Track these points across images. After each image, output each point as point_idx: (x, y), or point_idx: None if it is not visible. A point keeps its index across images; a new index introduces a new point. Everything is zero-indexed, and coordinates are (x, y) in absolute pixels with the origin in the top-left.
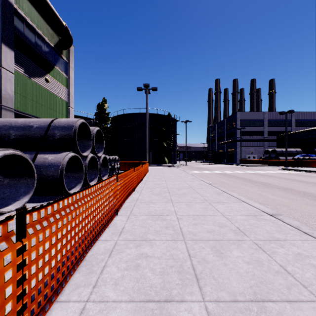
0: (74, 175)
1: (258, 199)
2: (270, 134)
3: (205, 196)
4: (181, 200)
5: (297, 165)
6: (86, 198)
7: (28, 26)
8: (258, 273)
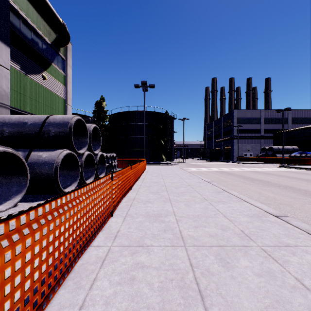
0: (70, 172)
1: (259, 198)
2: (267, 132)
3: (205, 195)
4: (180, 200)
5: (294, 163)
6: (75, 201)
7: (25, 23)
8: (272, 288)
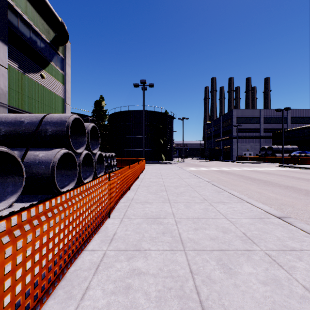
0: (67, 172)
1: (260, 198)
2: (266, 131)
3: (204, 195)
4: (179, 200)
5: (294, 162)
6: (66, 203)
7: (23, 21)
8: (279, 299)
